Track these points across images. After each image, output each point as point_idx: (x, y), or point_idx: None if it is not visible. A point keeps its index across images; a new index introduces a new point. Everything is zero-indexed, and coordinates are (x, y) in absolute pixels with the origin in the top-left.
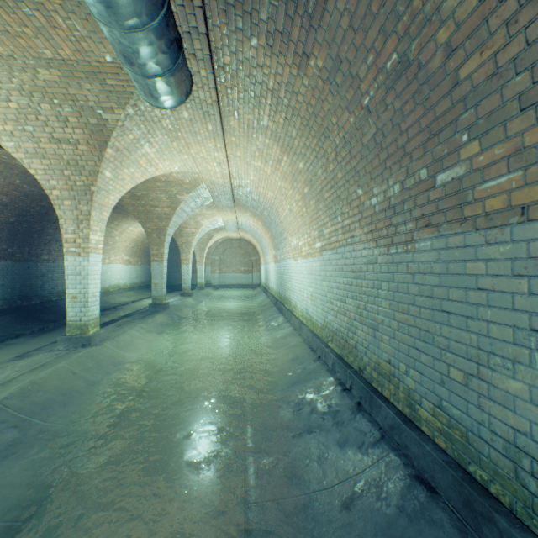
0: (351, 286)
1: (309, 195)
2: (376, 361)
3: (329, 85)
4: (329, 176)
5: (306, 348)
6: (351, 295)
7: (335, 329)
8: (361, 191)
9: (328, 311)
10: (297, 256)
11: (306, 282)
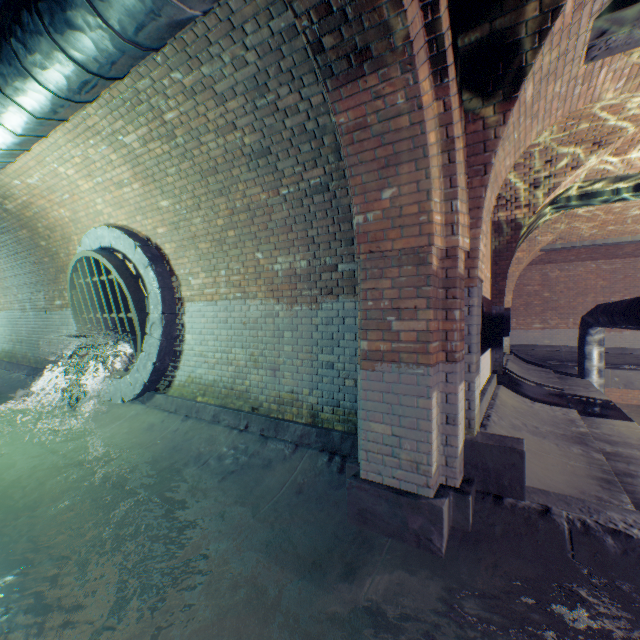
0: (15, 328)
1: None
2: (23, 354)
3: None
4: (4, 277)
5: None
6: (15, 332)
7: (9, 350)
8: (17, 290)
9: (5, 343)
10: None
11: None
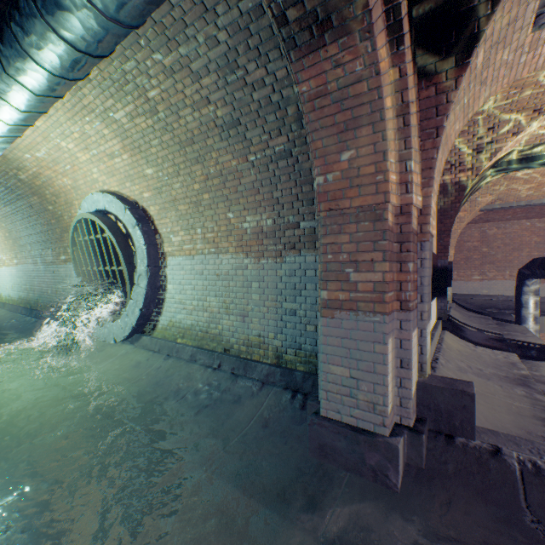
0: (29, 279)
1: (10, 237)
2: (35, 301)
3: (15, 215)
4: (20, 236)
5: (8, 311)
6: (29, 282)
7: (24, 297)
8: (31, 248)
9: (21, 291)
10: (2, 265)
11: (9, 280)
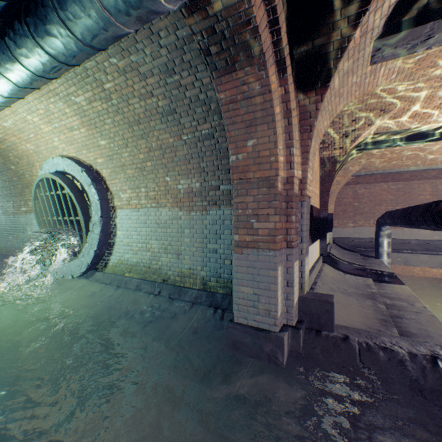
0: None
1: None
2: None
3: None
4: None
5: None
6: None
7: None
8: None
9: None
10: None
11: None
